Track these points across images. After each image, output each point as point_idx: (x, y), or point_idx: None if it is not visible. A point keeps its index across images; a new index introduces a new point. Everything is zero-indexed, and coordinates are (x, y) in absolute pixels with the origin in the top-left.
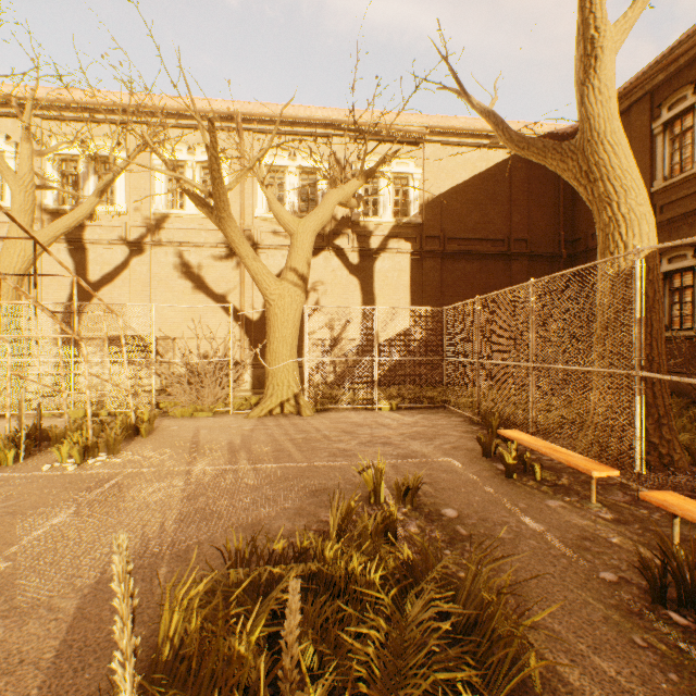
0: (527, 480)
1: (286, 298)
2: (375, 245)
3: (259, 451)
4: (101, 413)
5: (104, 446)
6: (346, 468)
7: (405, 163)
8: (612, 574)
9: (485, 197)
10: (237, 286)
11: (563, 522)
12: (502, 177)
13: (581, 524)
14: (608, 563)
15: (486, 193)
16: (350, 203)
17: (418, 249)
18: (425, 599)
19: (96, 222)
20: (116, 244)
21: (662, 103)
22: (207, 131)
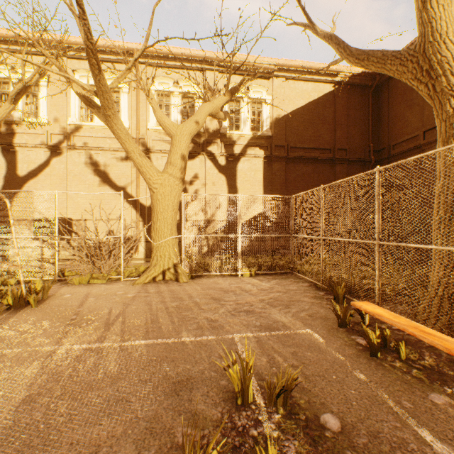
0: (393, 359)
1: (166, 187)
2: (238, 151)
3: (132, 323)
4: (10, 282)
5: None
6: (212, 344)
7: (259, 92)
8: None
9: (317, 118)
10: (134, 180)
11: None
12: (329, 104)
13: None
14: None
15: (318, 115)
16: (219, 115)
17: (269, 155)
18: None
19: (23, 130)
20: (40, 147)
21: None
22: (78, 18)
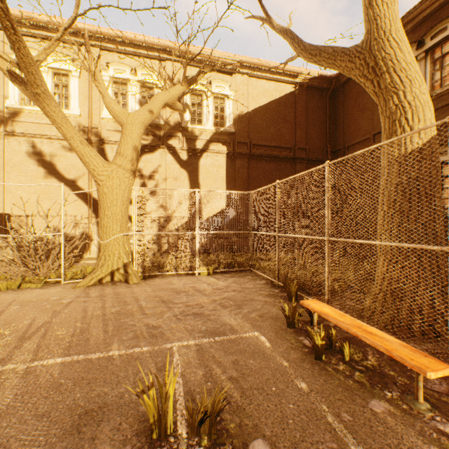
0: (337, 361)
1: (114, 179)
2: (200, 146)
3: (55, 336)
4: None
5: None
6: (144, 358)
7: (222, 87)
8: None
9: (278, 117)
10: (86, 173)
11: None
12: (290, 104)
13: None
14: None
15: (279, 114)
16: (176, 106)
17: (231, 151)
18: None
19: None
20: None
21: None
22: None
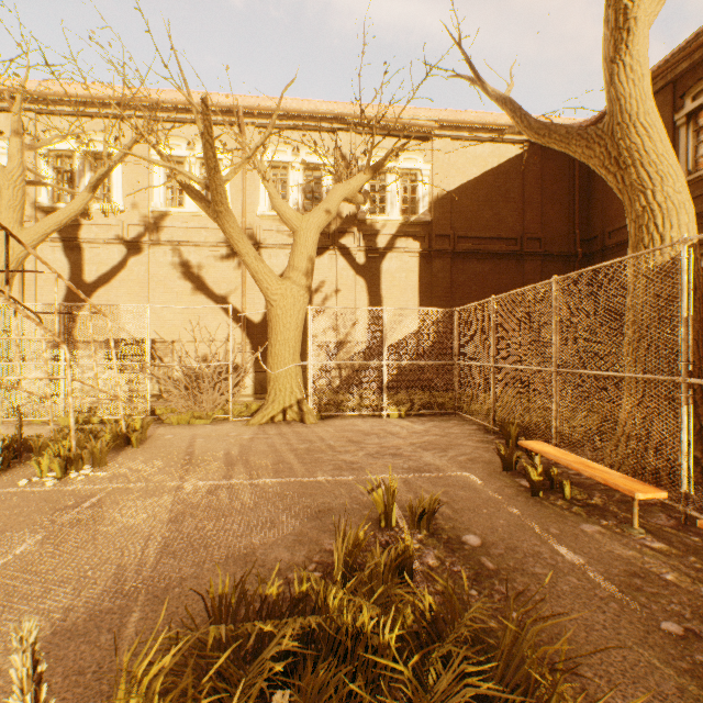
0: (556, 498)
1: (289, 298)
2: (382, 244)
3: (258, 464)
4: (93, 420)
5: (90, 458)
6: (352, 483)
7: (413, 159)
8: (676, 625)
9: (497, 194)
10: (239, 287)
11: (605, 553)
12: (515, 173)
13: (626, 555)
14: (668, 609)
15: (498, 189)
16: (356, 199)
17: (427, 248)
18: (456, 672)
19: (92, 220)
20: (113, 243)
21: (686, 93)
22: (200, 113)
